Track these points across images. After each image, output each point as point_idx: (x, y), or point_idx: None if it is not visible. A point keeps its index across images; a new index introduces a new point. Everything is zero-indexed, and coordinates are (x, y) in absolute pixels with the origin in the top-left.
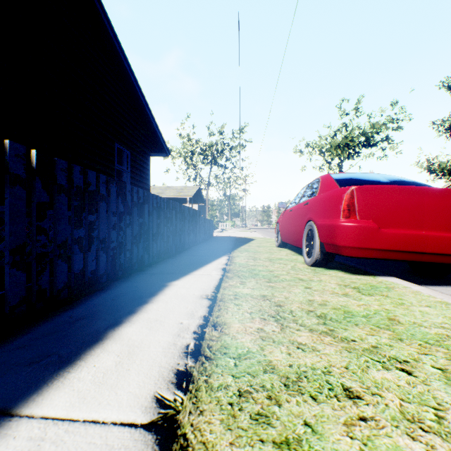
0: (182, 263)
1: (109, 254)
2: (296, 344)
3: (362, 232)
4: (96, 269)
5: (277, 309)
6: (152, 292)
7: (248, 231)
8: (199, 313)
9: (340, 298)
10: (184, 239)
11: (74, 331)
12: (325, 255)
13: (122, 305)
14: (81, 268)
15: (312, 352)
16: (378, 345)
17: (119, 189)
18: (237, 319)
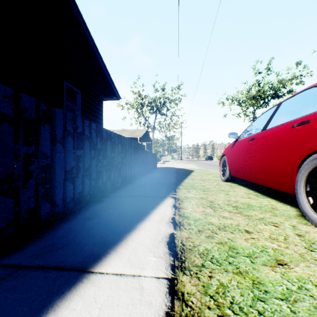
0: (103, 218)
1: None
2: None
3: None
4: None
5: None
6: None
7: (184, 163)
8: None
9: None
10: (125, 172)
11: None
12: None
13: None
14: None
15: None
16: None
17: None
18: None
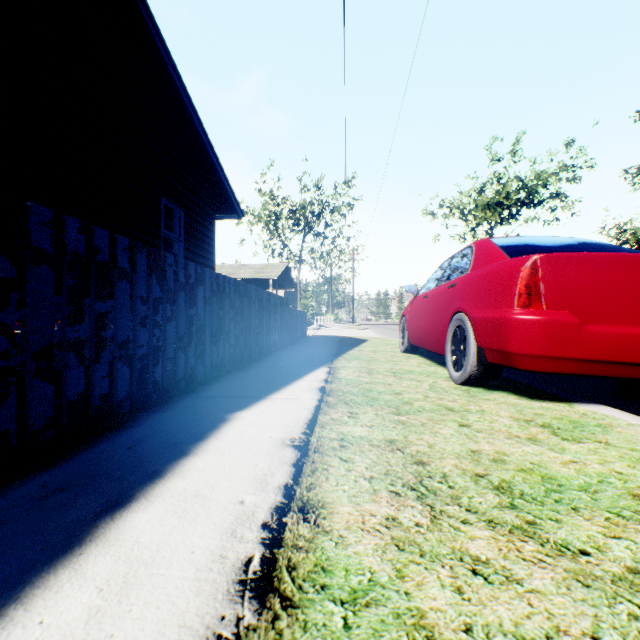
0: (256, 379)
1: (135, 367)
2: (468, 561)
3: (553, 330)
4: (110, 392)
5: (417, 470)
6: (200, 433)
7: (357, 328)
8: (277, 480)
9: (526, 447)
10: (263, 340)
11: (35, 521)
12: (485, 368)
13: (142, 460)
14: (81, 392)
15: (507, 587)
16: (639, 567)
17: (153, 262)
18: (345, 494)
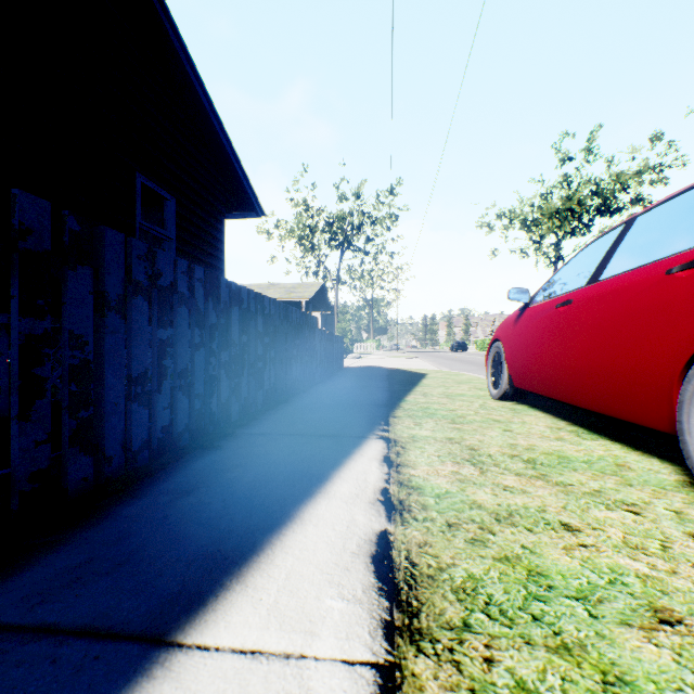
0: (217, 490)
1: None
2: None
3: None
4: None
5: None
6: None
7: (404, 357)
8: None
9: None
10: (274, 379)
11: None
12: None
13: None
14: None
15: None
16: None
17: None
18: None
